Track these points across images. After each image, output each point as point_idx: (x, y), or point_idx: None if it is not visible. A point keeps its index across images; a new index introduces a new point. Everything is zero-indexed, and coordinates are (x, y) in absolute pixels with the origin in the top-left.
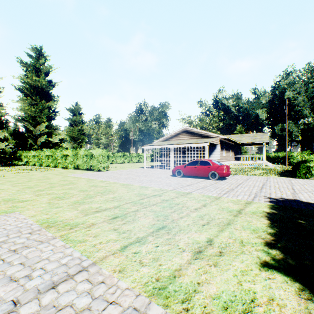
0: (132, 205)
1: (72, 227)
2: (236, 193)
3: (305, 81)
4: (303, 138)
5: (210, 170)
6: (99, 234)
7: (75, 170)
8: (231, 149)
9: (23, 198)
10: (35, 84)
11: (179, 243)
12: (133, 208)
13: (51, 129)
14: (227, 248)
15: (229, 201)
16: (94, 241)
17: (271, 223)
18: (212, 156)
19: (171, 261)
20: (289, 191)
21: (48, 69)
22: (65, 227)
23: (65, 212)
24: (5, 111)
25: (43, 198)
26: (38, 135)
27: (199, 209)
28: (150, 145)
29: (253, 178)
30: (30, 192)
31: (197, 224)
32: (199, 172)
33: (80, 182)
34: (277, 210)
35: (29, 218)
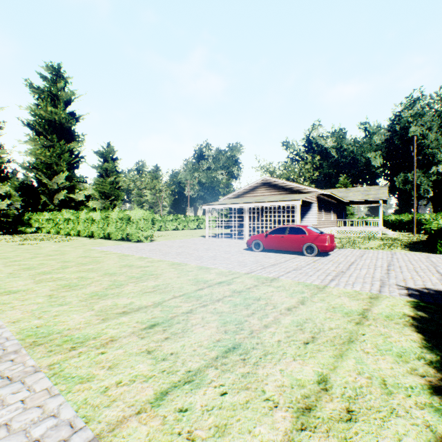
0: (184, 301)
1: (74, 347)
2: (349, 278)
3: (439, 111)
4: (436, 193)
5: (305, 241)
6: (120, 362)
7: (106, 240)
8: (333, 210)
9: (13, 288)
10: (51, 117)
11: (265, 385)
12: (185, 307)
13: (74, 182)
14: (360, 401)
15: (342, 295)
16: (108, 379)
17: (426, 341)
18: (305, 220)
19: (252, 436)
20: (434, 275)
21: (70, 96)
22: (62, 346)
23: (71, 313)
24: (7, 156)
25: (43, 288)
26: (54, 190)
27: (294, 309)
28: (214, 205)
29: (370, 254)
30: (27, 276)
31: (295, 342)
32: (288, 244)
33: (108, 260)
34: (427, 311)
35: (8, 326)
